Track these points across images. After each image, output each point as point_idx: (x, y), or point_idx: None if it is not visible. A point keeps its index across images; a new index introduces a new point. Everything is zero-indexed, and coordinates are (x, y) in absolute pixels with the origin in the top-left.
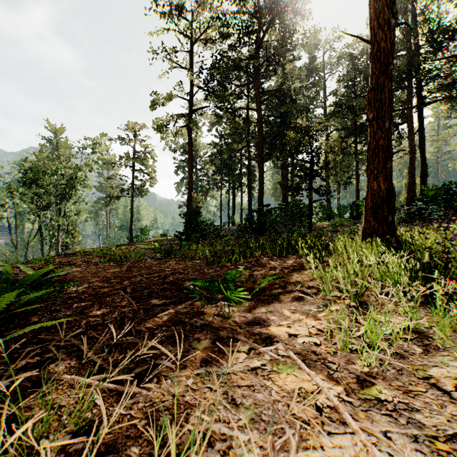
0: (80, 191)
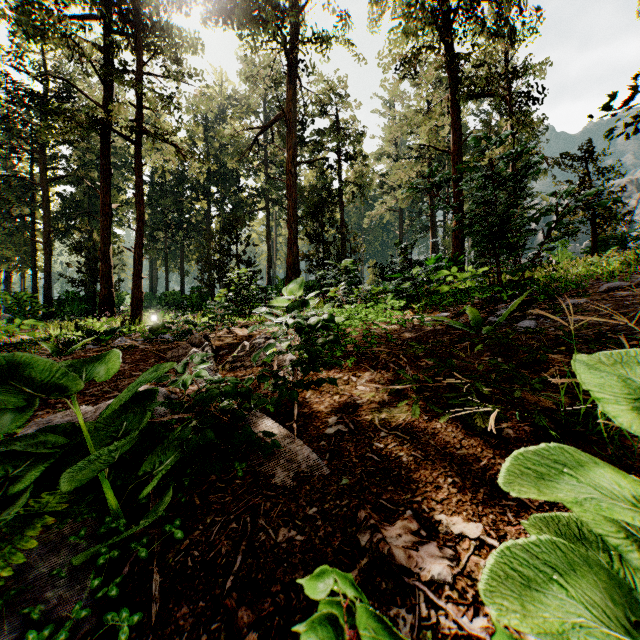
0: None
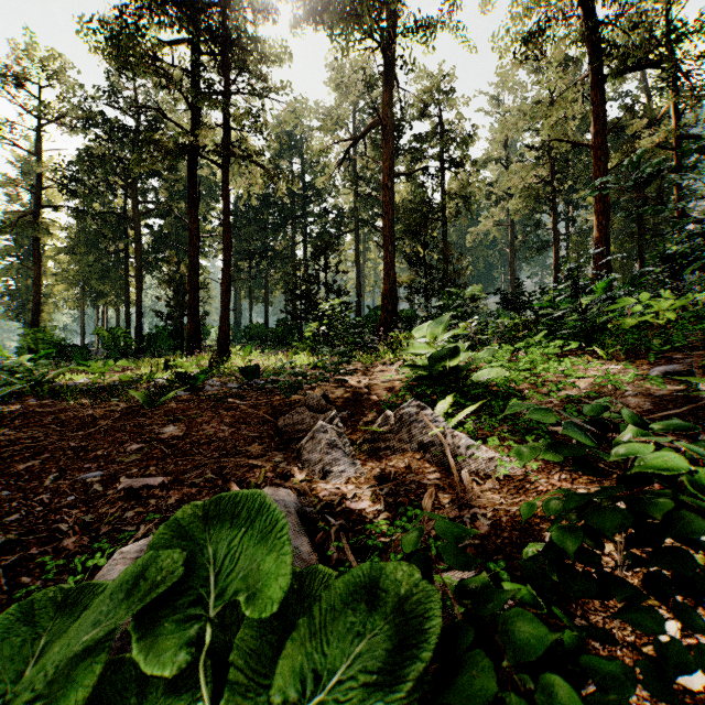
0: None
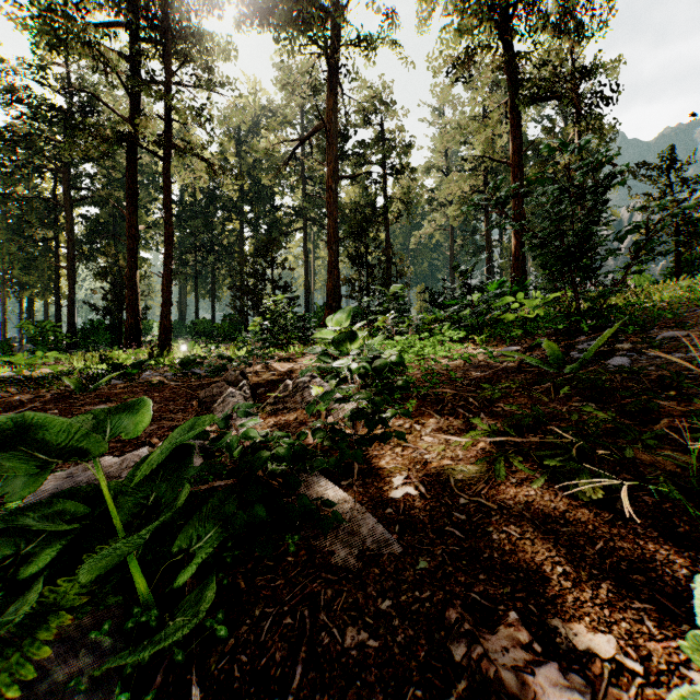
0: None
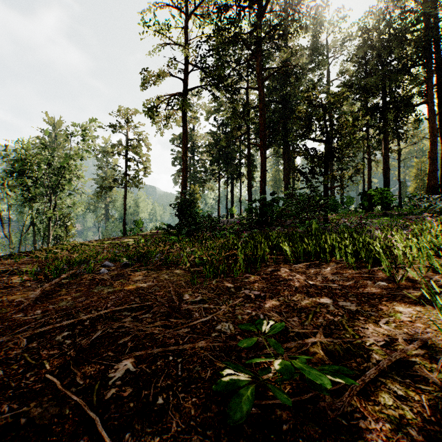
0: (73, 182)
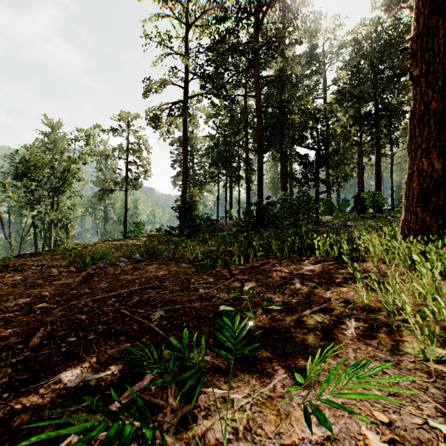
0: (74, 185)
